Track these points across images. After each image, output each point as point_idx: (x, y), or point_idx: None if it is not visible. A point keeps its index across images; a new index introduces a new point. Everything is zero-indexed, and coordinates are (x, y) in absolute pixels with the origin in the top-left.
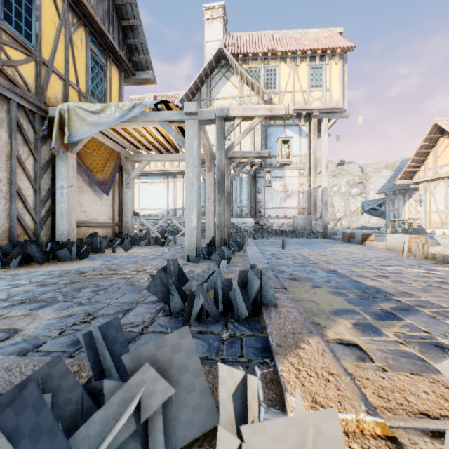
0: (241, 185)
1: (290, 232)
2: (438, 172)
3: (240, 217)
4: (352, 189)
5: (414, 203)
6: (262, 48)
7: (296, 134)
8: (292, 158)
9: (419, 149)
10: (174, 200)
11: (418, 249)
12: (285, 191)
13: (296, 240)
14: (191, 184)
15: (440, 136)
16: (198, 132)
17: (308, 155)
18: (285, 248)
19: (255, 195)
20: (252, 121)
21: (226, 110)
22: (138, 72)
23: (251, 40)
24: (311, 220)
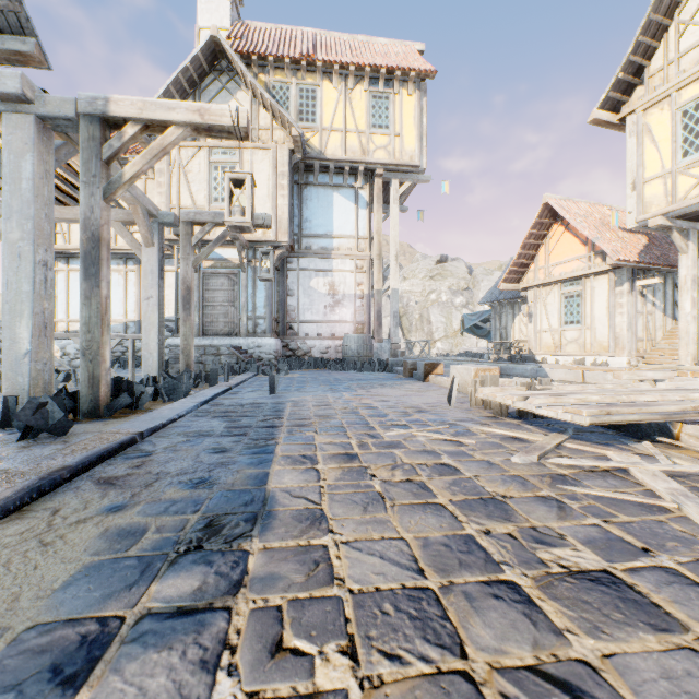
0: (256, 281)
1: (336, 362)
2: (551, 274)
3: (254, 337)
4: (456, 298)
5: (525, 319)
6: (293, 52)
7: (350, 201)
8: (344, 240)
9: (527, 238)
10: (138, 305)
11: (475, 390)
12: (334, 293)
13: (333, 376)
14: (18, 256)
15: (553, 222)
16: (34, 141)
17: (369, 237)
18: (282, 392)
19: (283, 299)
20: (166, 132)
21: (102, 101)
22: (2, 36)
23: (278, 37)
24: (371, 342)
